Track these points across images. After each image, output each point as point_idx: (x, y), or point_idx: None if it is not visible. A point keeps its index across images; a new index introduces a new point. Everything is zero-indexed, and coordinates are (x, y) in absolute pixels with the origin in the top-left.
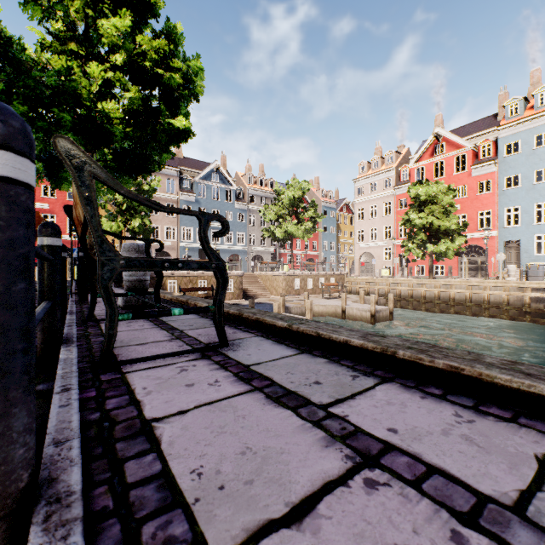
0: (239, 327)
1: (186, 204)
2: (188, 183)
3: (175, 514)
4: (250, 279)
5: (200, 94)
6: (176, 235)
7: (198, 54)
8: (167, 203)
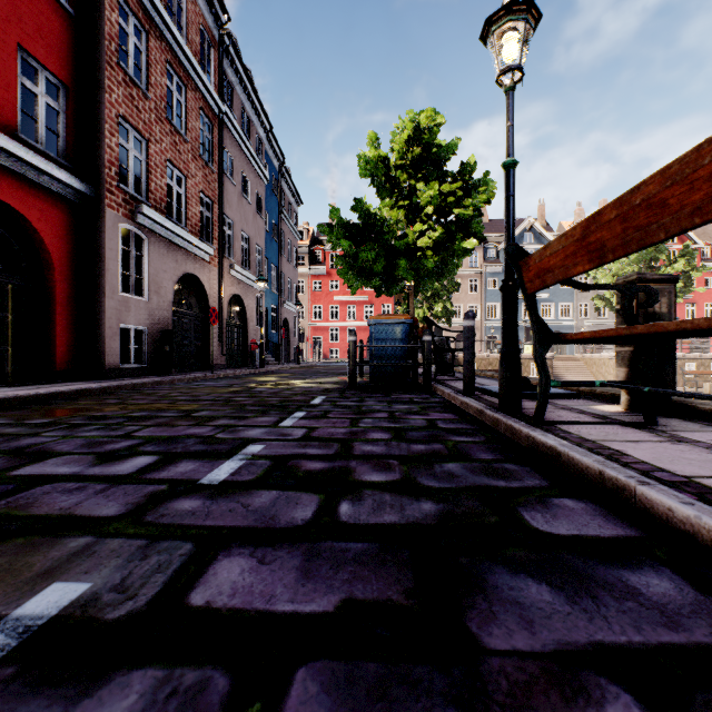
0: (488, 379)
1: (491, 277)
2: (493, 252)
3: (450, 385)
4: (568, 363)
5: (491, 198)
6: (479, 313)
7: (488, 171)
8: (469, 278)
